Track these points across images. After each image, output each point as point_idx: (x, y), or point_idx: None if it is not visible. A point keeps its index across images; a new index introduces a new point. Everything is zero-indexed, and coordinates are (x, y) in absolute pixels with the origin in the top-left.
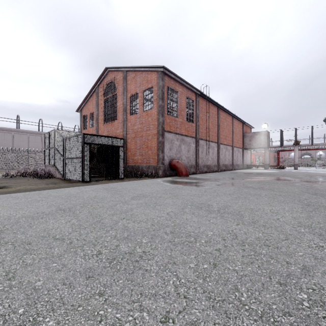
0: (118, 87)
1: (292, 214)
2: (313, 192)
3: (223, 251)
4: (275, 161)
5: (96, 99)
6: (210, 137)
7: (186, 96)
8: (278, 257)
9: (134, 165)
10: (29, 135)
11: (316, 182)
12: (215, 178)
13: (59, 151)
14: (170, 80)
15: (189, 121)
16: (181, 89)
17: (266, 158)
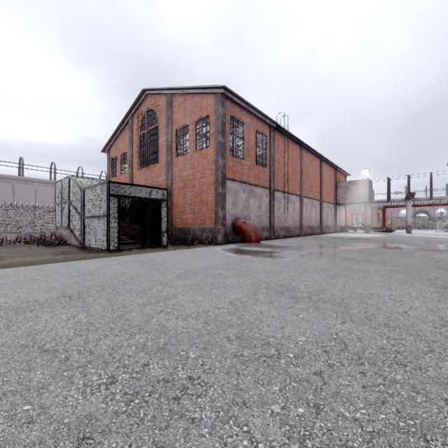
0: (161, 117)
1: (424, 303)
2: (445, 266)
3: (329, 376)
4: (378, 221)
5: (129, 134)
6: (289, 188)
7: (256, 129)
8: (427, 390)
9: (183, 227)
10: (37, 185)
11: (444, 251)
12: (298, 245)
13: (76, 207)
14: (234, 107)
15: (260, 165)
16: (249, 120)
17: (367, 217)
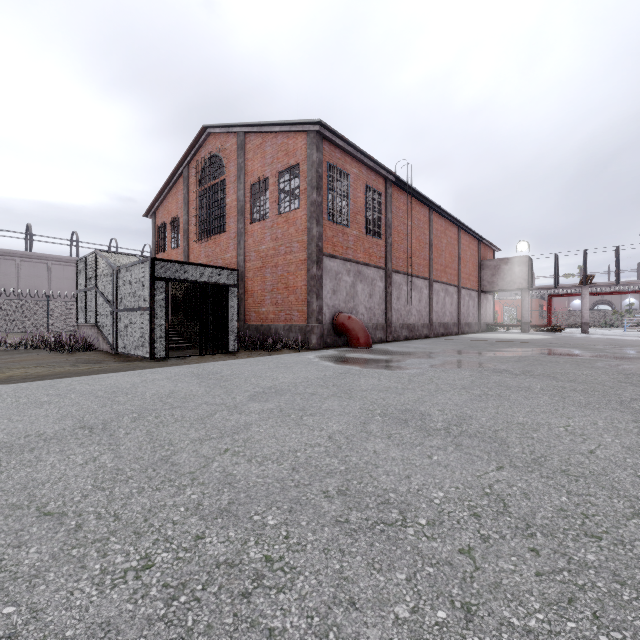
0: (229, 166)
1: (618, 437)
2: None
3: (482, 556)
4: (541, 316)
5: (183, 190)
6: (414, 268)
7: (367, 183)
8: (638, 580)
9: (261, 324)
10: (52, 264)
11: (638, 359)
12: (427, 350)
13: (106, 296)
14: (335, 151)
15: (372, 235)
16: (356, 170)
17: (525, 311)
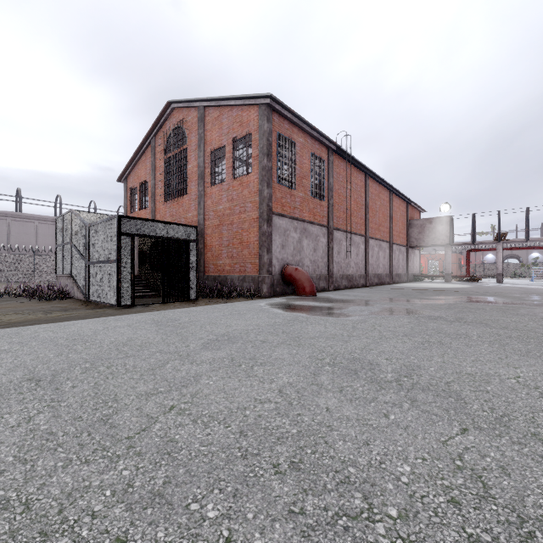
0: (190, 136)
1: None
2: None
3: None
4: (459, 268)
5: (151, 158)
6: (352, 226)
7: (311, 151)
8: None
9: (218, 275)
10: (38, 223)
11: None
12: (365, 298)
13: (79, 250)
14: (283, 122)
15: (316, 197)
16: (302, 140)
17: (447, 263)
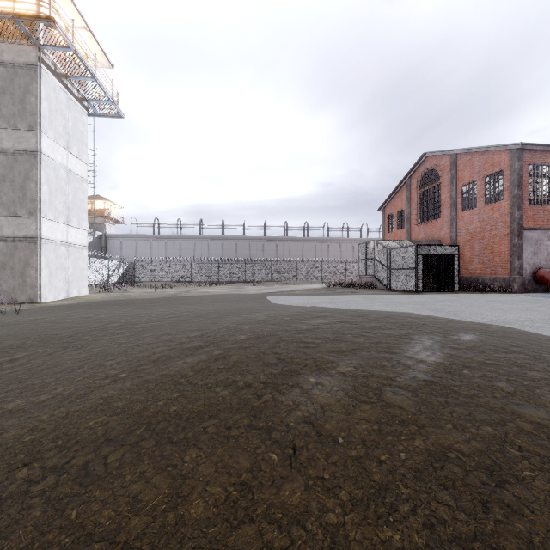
0: (443, 175)
1: None
2: None
3: None
4: None
5: (406, 193)
6: None
7: None
8: None
9: (469, 276)
10: (316, 242)
11: None
12: None
13: (381, 262)
14: (535, 154)
15: None
16: None
17: None
